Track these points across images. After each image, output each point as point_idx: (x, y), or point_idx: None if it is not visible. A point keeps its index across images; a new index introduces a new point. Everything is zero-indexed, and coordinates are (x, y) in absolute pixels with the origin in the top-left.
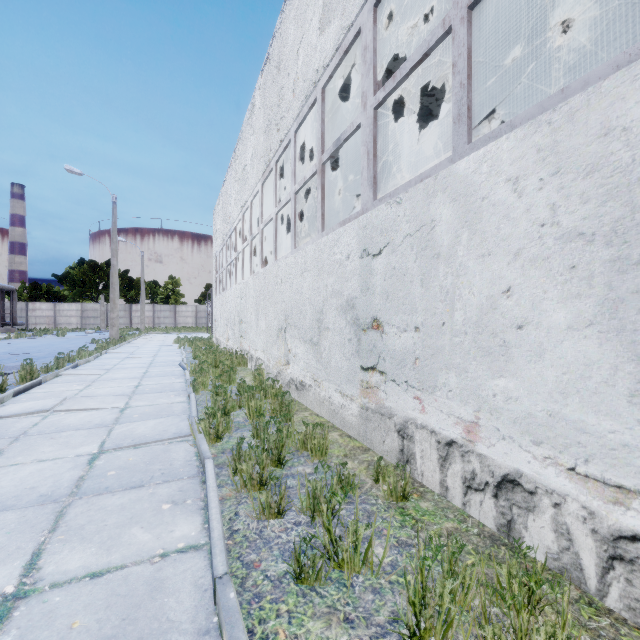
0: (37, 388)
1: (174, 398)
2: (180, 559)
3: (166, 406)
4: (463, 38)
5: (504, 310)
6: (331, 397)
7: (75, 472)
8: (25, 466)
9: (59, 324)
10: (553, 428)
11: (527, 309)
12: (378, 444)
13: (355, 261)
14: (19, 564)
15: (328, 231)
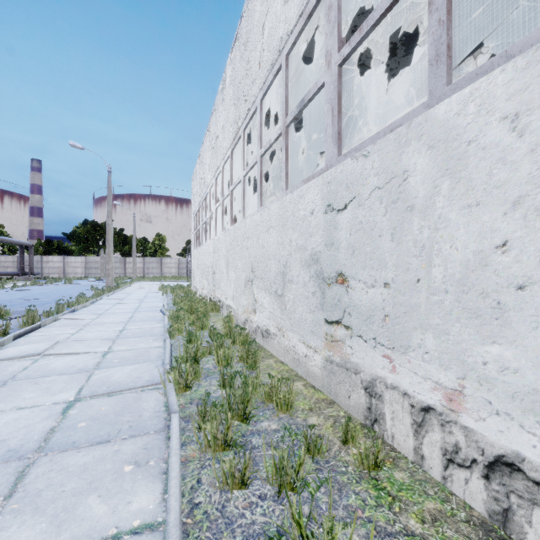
0: (36, 331)
1: (152, 343)
2: None
3: (144, 351)
4: None
5: (498, 267)
6: (295, 347)
7: (48, 422)
8: (3, 414)
9: (67, 274)
10: None
11: (532, 266)
12: (343, 398)
13: (319, 216)
14: None
15: (292, 189)
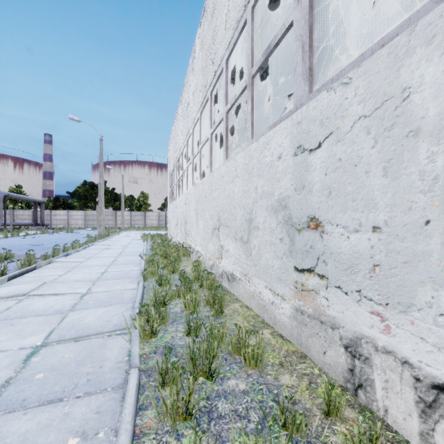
0: (31, 273)
1: (127, 285)
2: None
3: (119, 293)
4: None
5: None
6: (261, 293)
7: (6, 372)
8: None
9: (71, 224)
10: None
11: None
12: (316, 353)
13: (287, 160)
14: None
15: (257, 137)
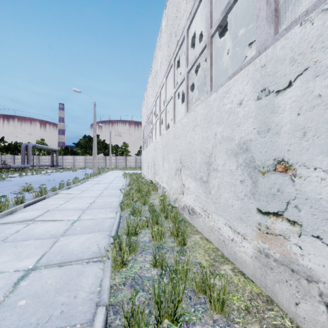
0: (41, 201)
1: (108, 214)
2: None
3: (101, 221)
4: None
5: None
6: (220, 228)
7: None
8: None
9: (75, 166)
10: None
11: None
12: (286, 301)
13: (249, 105)
14: None
15: (216, 88)
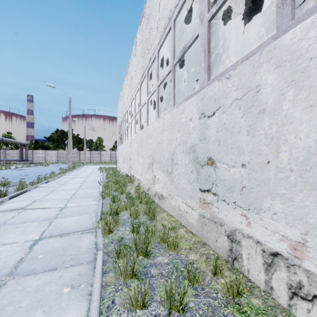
0: (24, 194)
1: (91, 202)
2: None
3: (86, 207)
4: None
5: None
6: (179, 206)
7: (19, 254)
8: None
9: (47, 160)
10: None
11: None
12: (212, 241)
13: (195, 121)
14: None
15: (177, 105)
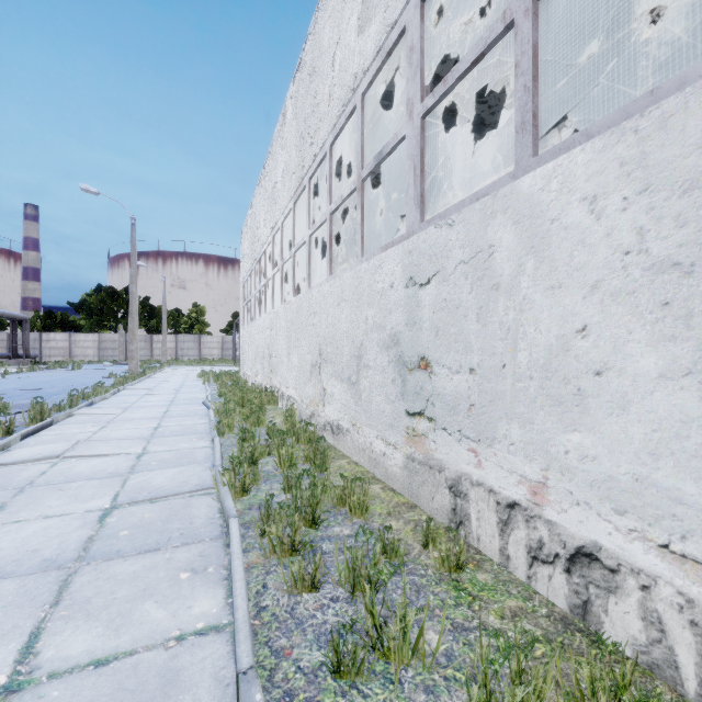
0: (47, 430)
1: (197, 442)
2: (199, 643)
3: (187, 452)
4: (528, 33)
5: (578, 352)
6: (372, 444)
7: (84, 531)
8: (29, 523)
9: (75, 356)
10: (640, 495)
11: (607, 352)
12: (426, 501)
13: (399, 291)
14: (14, 647)
15: (368, 256)
